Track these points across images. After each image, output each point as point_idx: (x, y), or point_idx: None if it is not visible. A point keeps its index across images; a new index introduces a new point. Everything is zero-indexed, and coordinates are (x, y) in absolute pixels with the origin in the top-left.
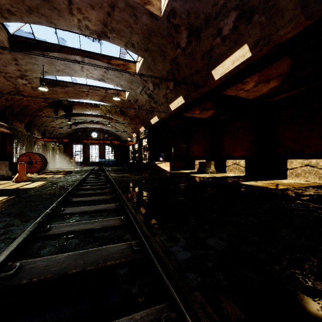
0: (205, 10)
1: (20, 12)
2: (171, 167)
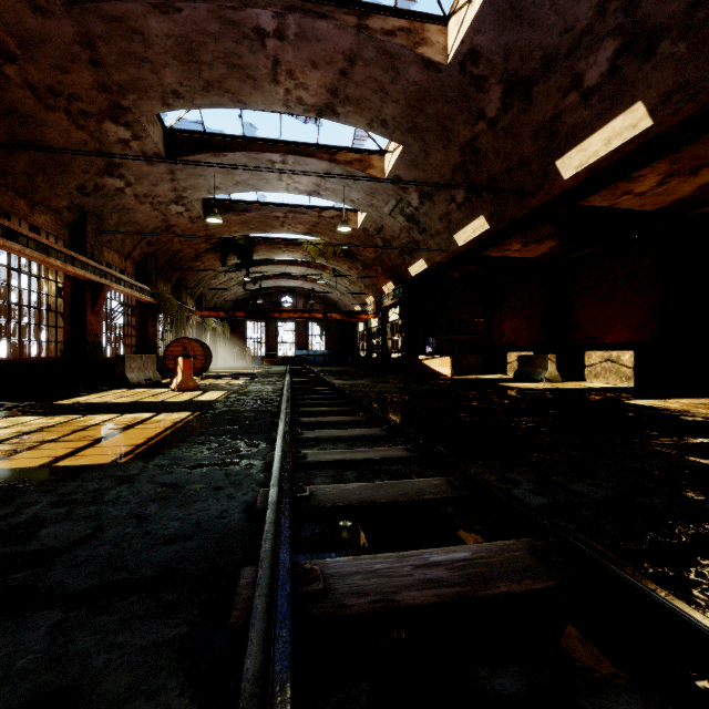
0: (545, 42)
1: (192, 92)
2: (453, 367)
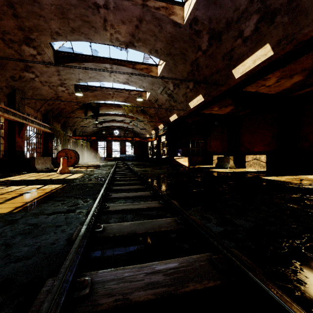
0: (226, 15)
1: (65, 33)
2: (189, 162)
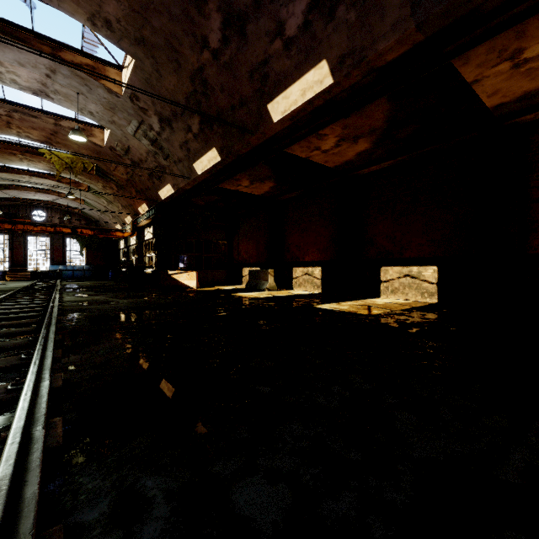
0: None
1: None
2: (201, 280)
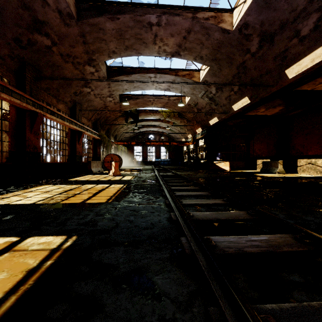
0: (281, 17)
1: (120, 51)
2: (229, 166)
